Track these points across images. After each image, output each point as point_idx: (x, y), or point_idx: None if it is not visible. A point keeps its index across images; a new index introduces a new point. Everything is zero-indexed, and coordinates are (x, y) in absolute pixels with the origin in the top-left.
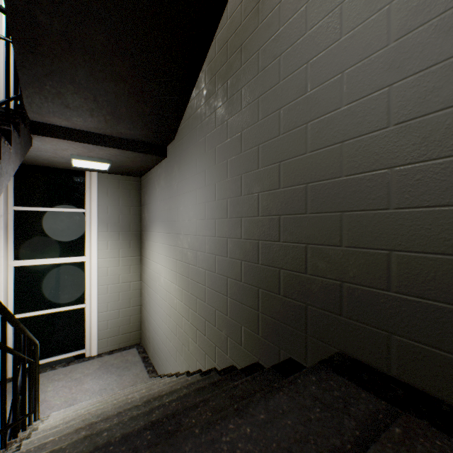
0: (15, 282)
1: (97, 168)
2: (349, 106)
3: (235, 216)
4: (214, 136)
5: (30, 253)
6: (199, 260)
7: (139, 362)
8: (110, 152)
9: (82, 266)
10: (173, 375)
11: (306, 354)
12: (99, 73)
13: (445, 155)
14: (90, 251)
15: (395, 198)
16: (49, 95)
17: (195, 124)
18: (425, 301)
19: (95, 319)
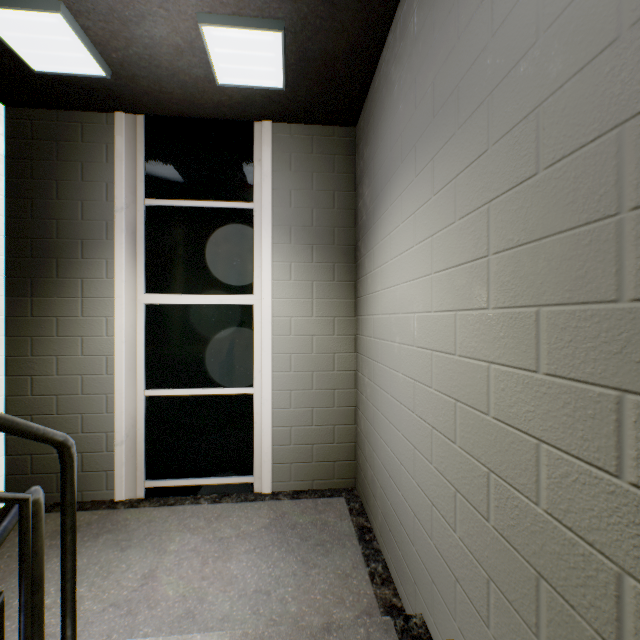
0: (147, 333)
1: (263, 85)
2: None
3: None
4: None
5: (168, 282)
6: None
7: (349, 539)
8: None
9: (248, 314)
10: None
11: None
12: None
13: None
14: (261, 284)
15: None
16: None
17: None
18: None
19: (268, 420)
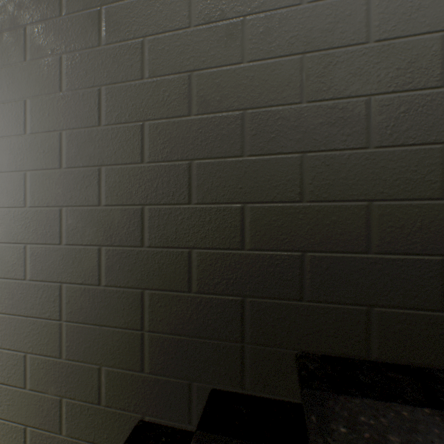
0: None
1: None
2: (314, 5)
3: (83, 165)
4: (23, 4)
5: None
6: None
7: None
8: None
9: None
10: None
11: (242, 374)
12: None
13: (432, 86)
14: None
15: (376, 134)
16: None
17: None
18: (410, 257)
19: None
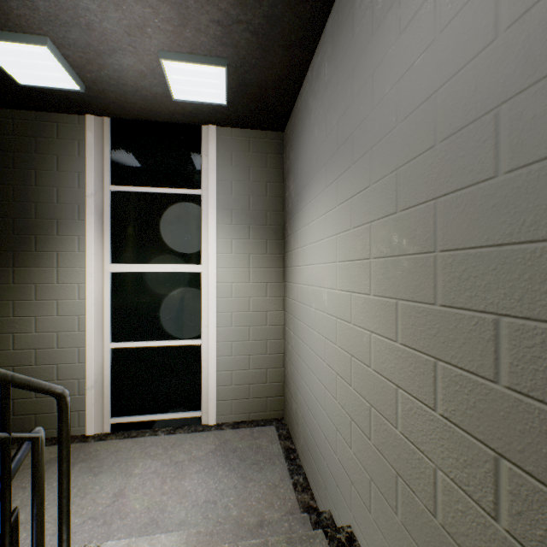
0: (113, 296)
1: (210, 101)
2: None
3: None
4: None
5: (130, 254)
6: (521, 130)
7: (278, 458)
8: (218, 10)
9: (197, 280)
10: None
11: None
12: None
13: None
14: (207, 256)
15: None
16: None
17: None
18: None
19: (213, 366)
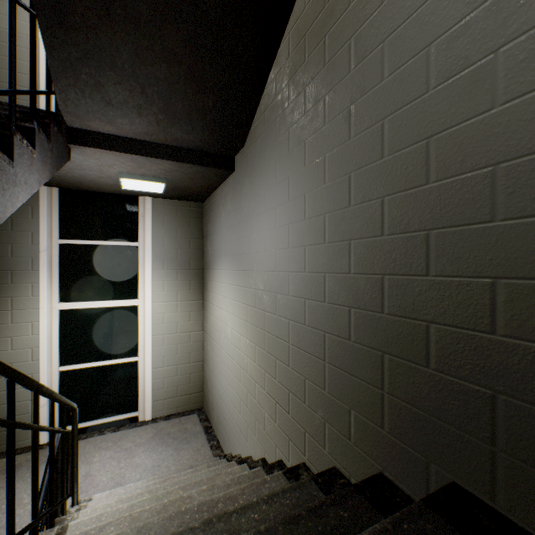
0: (61, 328)
1: (150, 191)
2: None
3: (338, 240)
4: (303, 126)
5: (77, 294)
6: (279, 305)
7: (200, 433)
8: (165, 167)
9: (134, 311)
10: (243, 460)
11: (492, 484)
12: (146, 52)
13: None
14: (144, 293)
15: None
16: (87, 87)
17: (273, 117)
18: None
19: (150, 376)
